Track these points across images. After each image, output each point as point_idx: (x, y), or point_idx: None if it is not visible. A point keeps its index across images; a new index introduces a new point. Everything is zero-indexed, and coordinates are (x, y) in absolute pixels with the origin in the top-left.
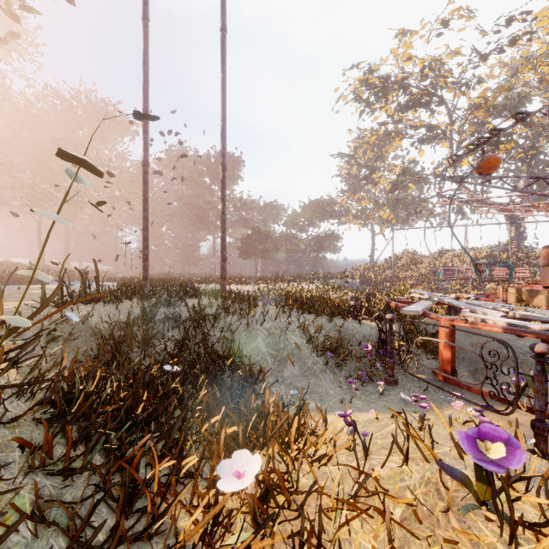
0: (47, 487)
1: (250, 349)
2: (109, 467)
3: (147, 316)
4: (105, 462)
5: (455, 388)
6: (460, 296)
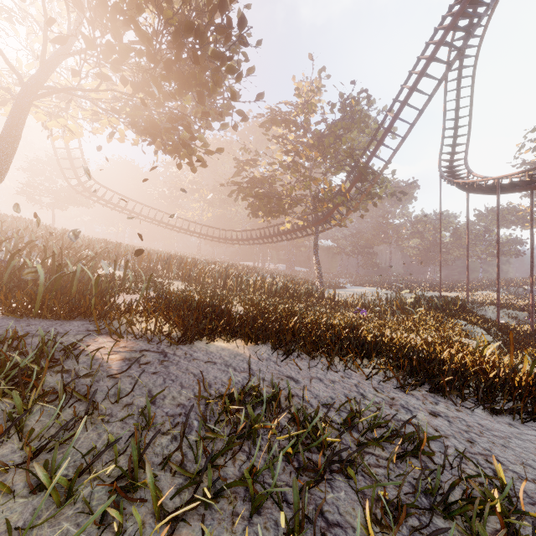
0: None
1: (487, 316)
2: None
3: None
4: None
5: None
6: None
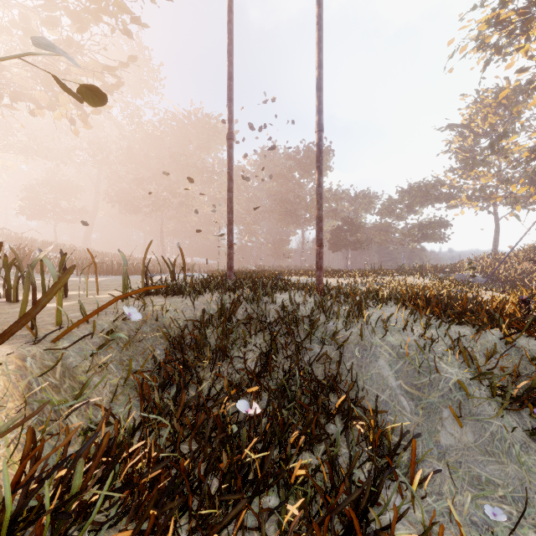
0: None
1: (367, 378)
2: None
3: (224, 316)
4: None
5: None
6: None
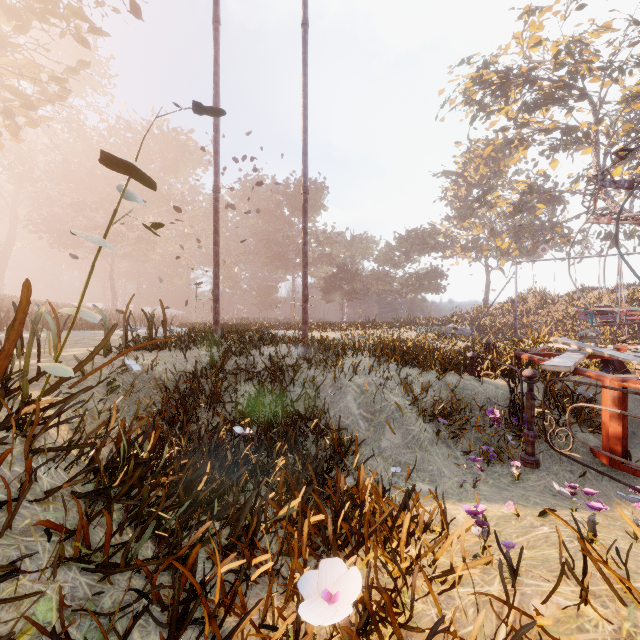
0: (82, 586)
1: (337, 410)
2: (158, 565)
3: (216, 367)
4: (157, 553)
5: (628, 476)
6: (619, 347)
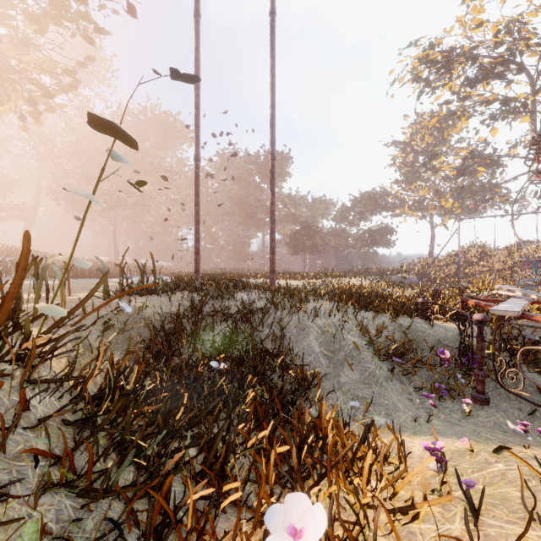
0: (66, 509)
1: (301, 348)
2: (136, 491)
3: (196, 309)
4: (138, 477)
5: None
6: None
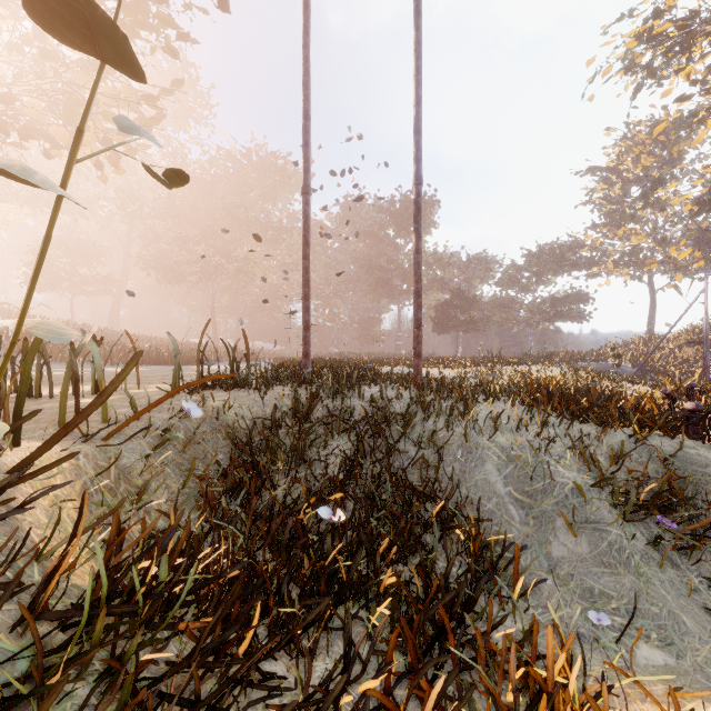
0: None
1: (471, 484)
2: None
3: (300, 413)
4: None
5: None
6: None
